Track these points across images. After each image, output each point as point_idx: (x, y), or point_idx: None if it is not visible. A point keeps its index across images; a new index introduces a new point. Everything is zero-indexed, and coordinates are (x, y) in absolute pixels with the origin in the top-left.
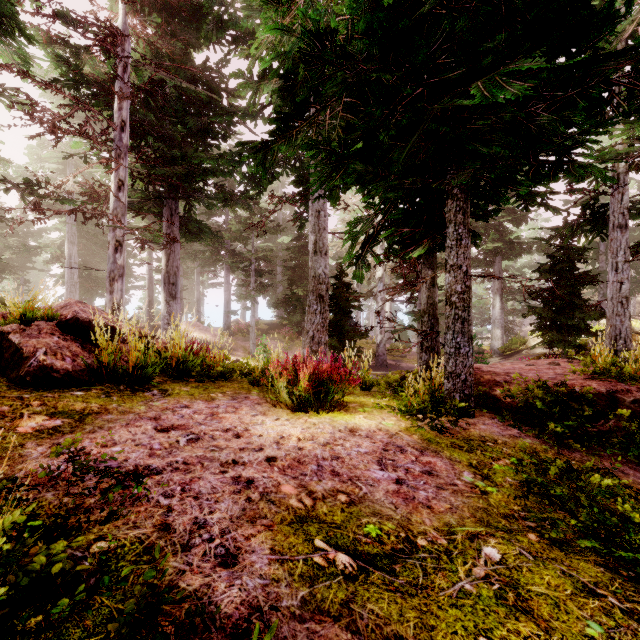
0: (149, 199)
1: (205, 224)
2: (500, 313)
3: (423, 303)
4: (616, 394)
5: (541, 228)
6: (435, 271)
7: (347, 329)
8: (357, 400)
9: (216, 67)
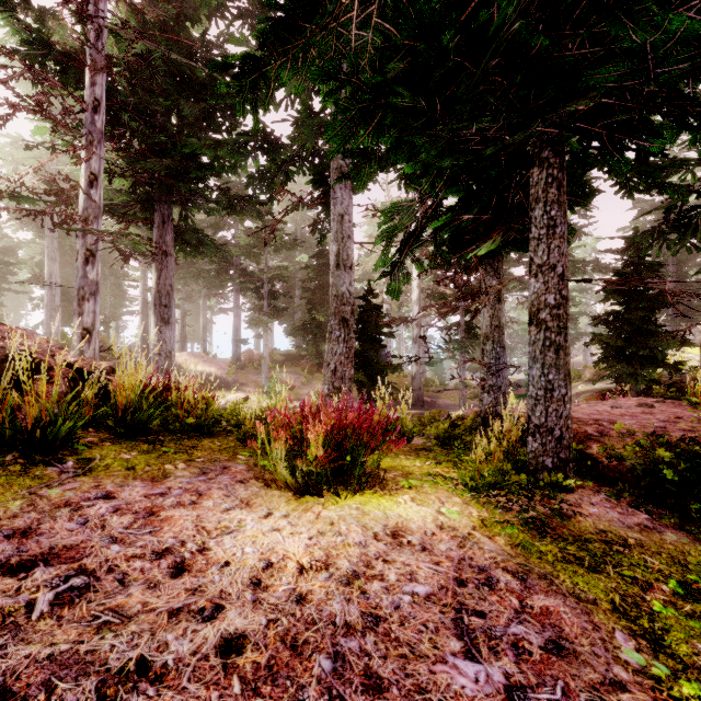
0: (136, 202)
1: (206, 234)
2: None
3: (485, 325)
4: None
5: (613, 237)
6: (501, 281)
7: (377, 361)
8: (397, 465)
9: (217, 41)
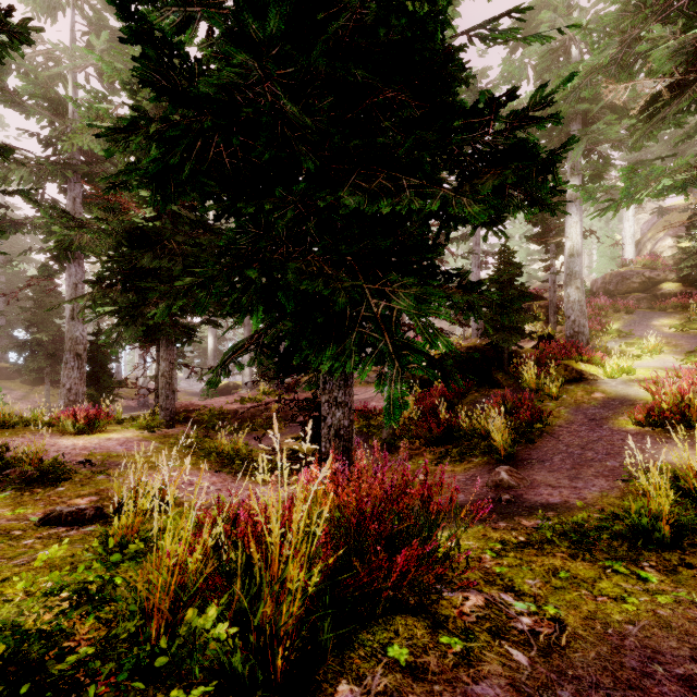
0: None
1: None
2: (249, 355)
3: (156, 371)
4: (240, 409)
5: None
6: None
7: (105, 379)
8: (112, 428)
9: None
